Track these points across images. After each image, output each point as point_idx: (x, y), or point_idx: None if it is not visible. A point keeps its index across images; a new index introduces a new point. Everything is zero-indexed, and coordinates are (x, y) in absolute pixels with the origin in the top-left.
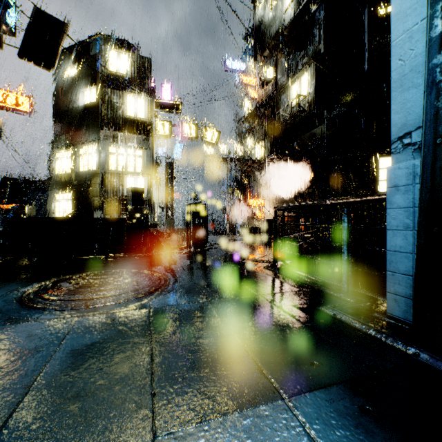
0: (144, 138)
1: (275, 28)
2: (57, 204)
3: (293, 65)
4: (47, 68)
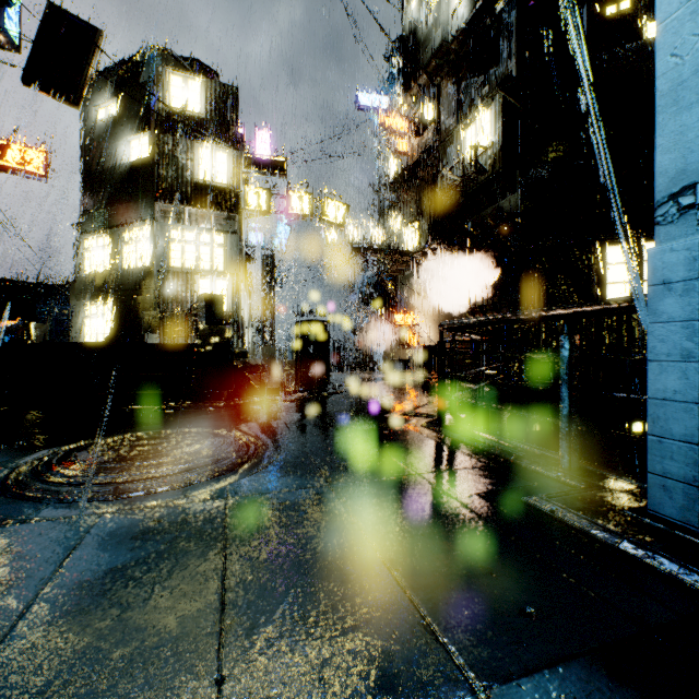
0: (227, 216)
1: (437, 39)
2: (87, 322)
3: (467, 98)
4: (70, 102)
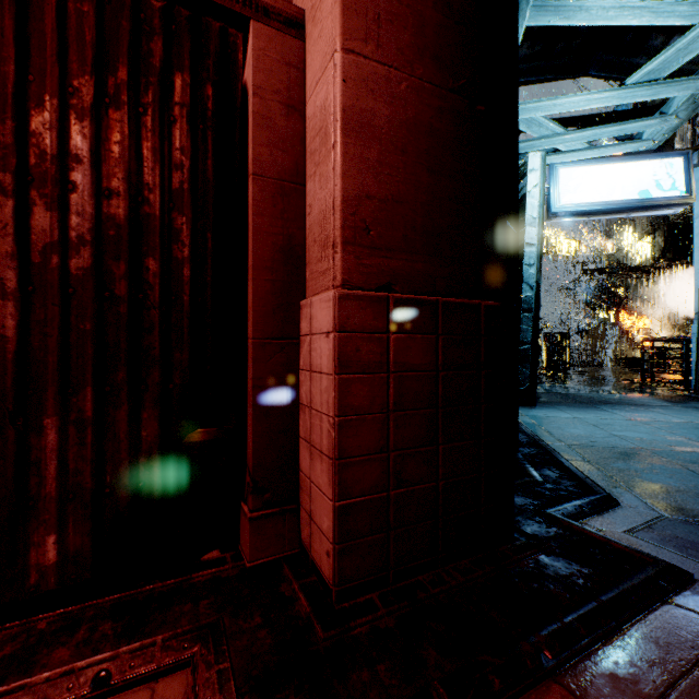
0: None
1: None
2: None
3: None
4: None
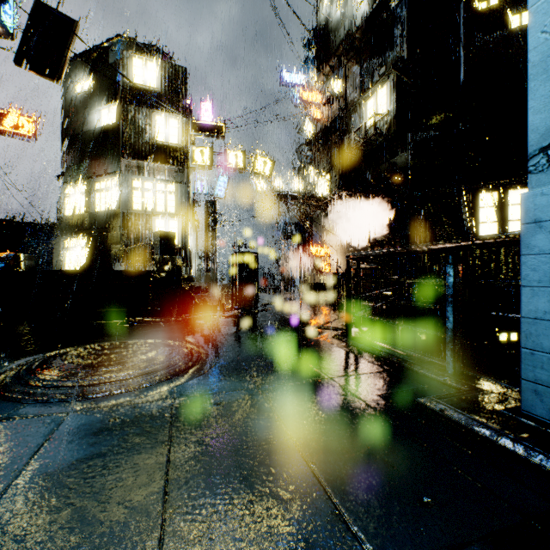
0: (178, 169)
1: (344, 30)
2: (67, 254)
3: (368, 76)
4: (53, 79)
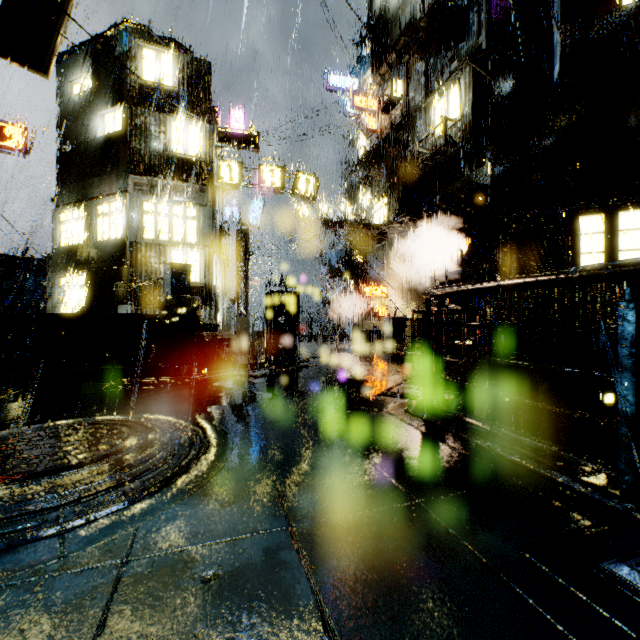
0: (200, 189)
1: (406, 17)
2: (63, 294)
3: (435, 74)
4: (38, 70)
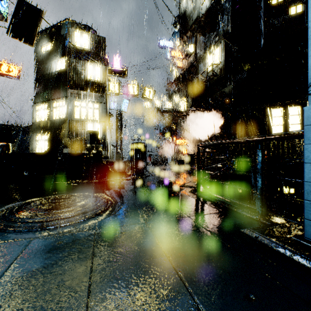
0: (100, 95)
1: (195, 16)
2: (37, 143)
3: (208, 42)
4: (28, 43)
